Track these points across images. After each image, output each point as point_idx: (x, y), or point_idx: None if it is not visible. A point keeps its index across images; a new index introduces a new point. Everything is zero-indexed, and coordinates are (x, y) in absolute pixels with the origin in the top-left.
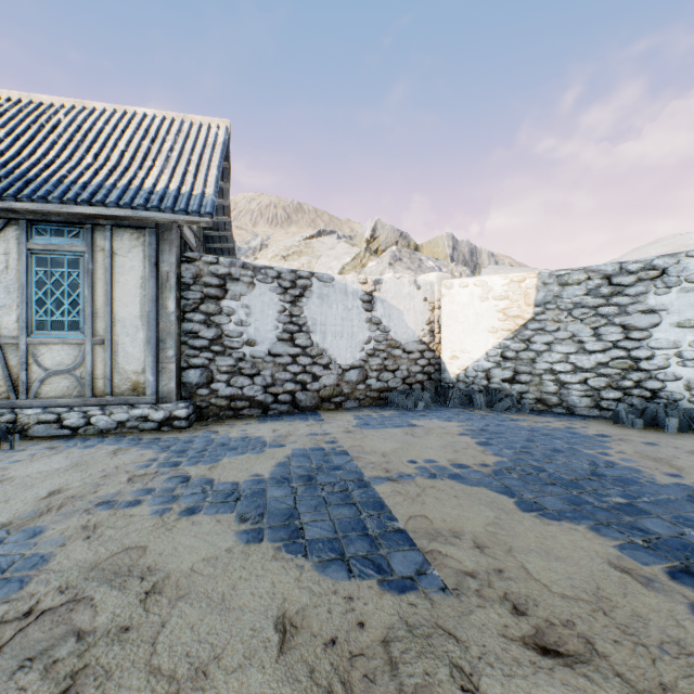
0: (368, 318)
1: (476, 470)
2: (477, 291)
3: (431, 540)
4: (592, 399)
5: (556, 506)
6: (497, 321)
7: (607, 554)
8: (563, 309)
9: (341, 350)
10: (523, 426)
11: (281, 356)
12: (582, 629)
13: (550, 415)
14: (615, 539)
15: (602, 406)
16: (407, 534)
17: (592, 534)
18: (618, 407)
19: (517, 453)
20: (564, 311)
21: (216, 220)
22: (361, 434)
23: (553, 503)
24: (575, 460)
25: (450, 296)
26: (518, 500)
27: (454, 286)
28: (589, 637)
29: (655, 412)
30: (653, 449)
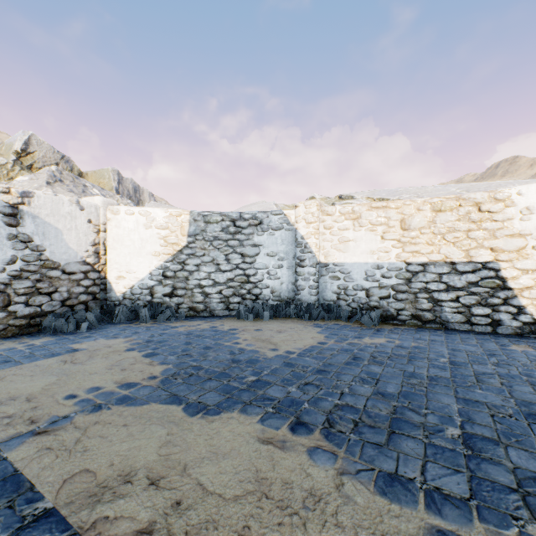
0: (11, 234)
1: (146, 385)
2: (143, 219)
3: (94, 505)
4: (225, 304)
5: (216, 400)
6: (159, 246)
7: (256, 431)
8: (207, 240)
9: None
10: (182, 332)
11: None
12: (256, 529)
13: (199, 319)
14: (258, 414)
15: (231, 308)
16: (58, 514)
17: (243, 416)
18: (240, 307)
19: (180, 358)
20: (208, 242)
21: None
22: None
23: (213, 398)
24: (221, 353)
25: (117, 221)
26: (186, 405)
27: (121, 213)
28: (262, 535)
29: (258, 308)
30: (261, 333)
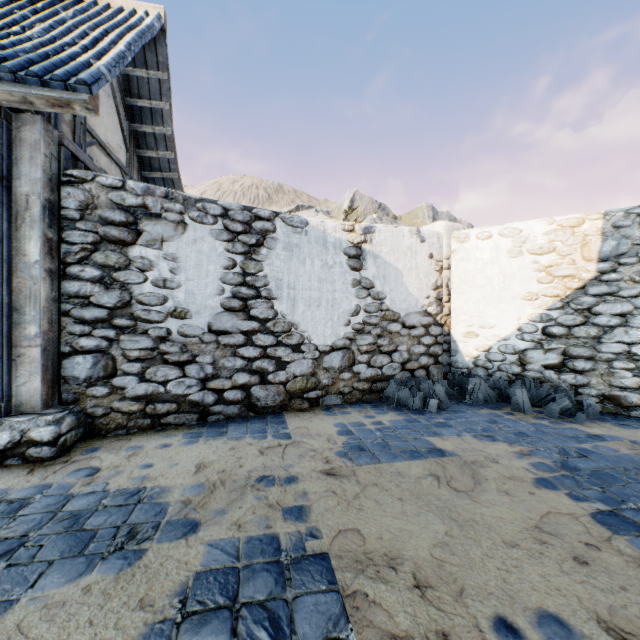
0: (355, 279)
1: None
2: (505, 243)
3: None
4: None
5: None
6: (536, 284)
7: None
8: None
9: (317, 325)
10: (630, 456)
11: (228, 333)
12: None
13: None
14: None
15: None
16: None
17: None
18: None
19: None
20: None
21: (156, 156)
22: (354, 481)
23: None
24: None
25: (464, 252)
26: None
27: (470, 238)
28: None
29: None
30: None
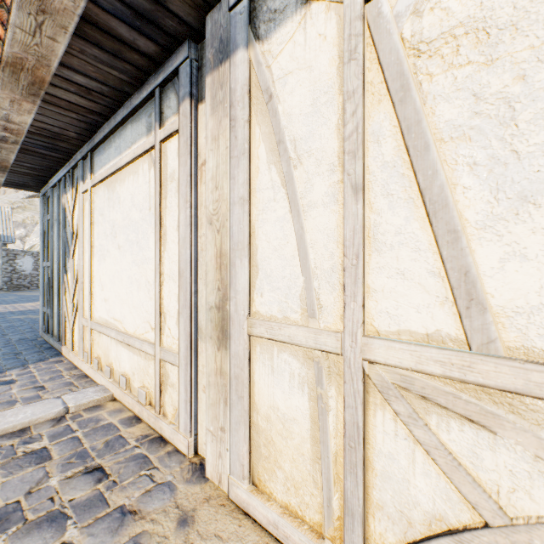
0: None
1: None
2: None
3: None
4: None
5: None
6: None
7: None
8: None
9: None
10: None
11: (34, 274)
12: None
13: None
14: None
15: None
16: None
17: None
18: None
19: None
20: None
21: None
22: None
23: None
24: None
25: None
26: None
27: None
28: None
29: None
30: None
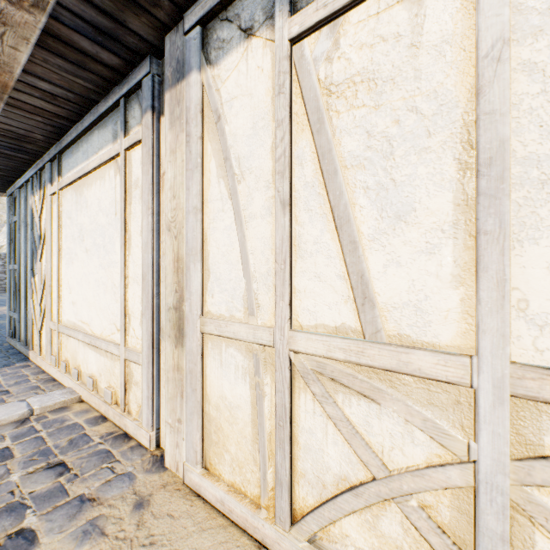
0: None
1: None
2: None
3: None
4: None
5: None
6: None
7: None
8: None
9: None
10: None
11: (1, 277)
12: None
13: None
14: None
15: None
16: None
17: None
18: None
19: None
20: None
21: None
22: None
23: None
24: None
25: None
26: None
27: None
28: None
29: None
30: None
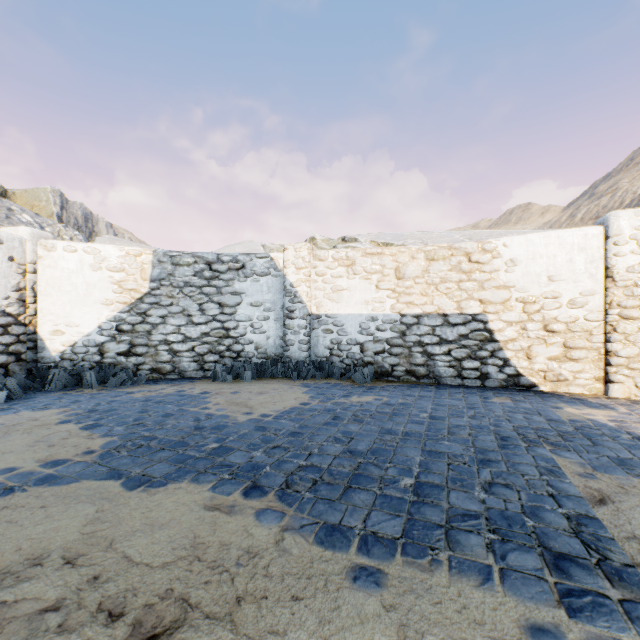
0: None
1: (78, 461)
2: (89, 258)
3: None
4: (199, 363)
5: (165, 471)
6: (112, 293)
7: (204, 499)
8: (176, 286)
9: None
10: (138, 398)
11: None
12: (180, 590)
13: (165, 382)
14: (210, 482)
15: (206, 368)
16: None
17: (194, 485)
18: (217, 367)
19: (130, 428)
20: (177, 288)
21: None
22: None
23: (162, 469)
24: (183, 420)
25: (52, 260)
26: (127, 479)
27: (58, 249)
28: (186, 594)
29: (239, 368)
30: (237, 396)
